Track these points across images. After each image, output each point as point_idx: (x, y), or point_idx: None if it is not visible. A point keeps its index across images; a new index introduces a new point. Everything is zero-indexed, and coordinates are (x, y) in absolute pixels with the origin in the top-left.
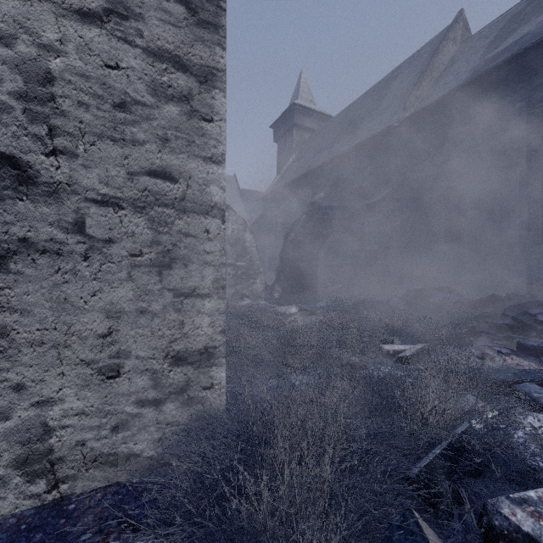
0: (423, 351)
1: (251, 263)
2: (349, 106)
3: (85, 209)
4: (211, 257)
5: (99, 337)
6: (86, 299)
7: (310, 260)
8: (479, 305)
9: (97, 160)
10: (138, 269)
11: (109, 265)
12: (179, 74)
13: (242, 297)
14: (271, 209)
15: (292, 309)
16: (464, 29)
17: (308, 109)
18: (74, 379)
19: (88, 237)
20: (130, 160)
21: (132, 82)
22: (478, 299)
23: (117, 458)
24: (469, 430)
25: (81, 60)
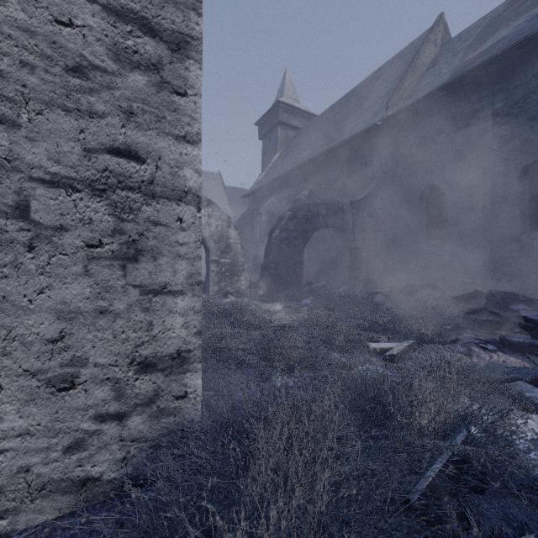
0: (410, 349)
1: (235, 260)
2: (333, 105)
3: (29, 191)
4: (185, 249)
5: (48, 342)
6: (30, 297)
7: (295, 256)
8: (462, 301)
9: (44, 133)
10: (97, 262)
11: (60, 258)
12: (147, 38)
13: (226, 294)
14: (256, 206)
15: (276, 306)
16: (444, 32)
17: (293, 107)
18: (15, 393)
19: (34, 223)
20: (86, 135)
21: (89, 43)
22: (461, 295)
23: (71, 484)
24: (469, 439)
25: (23, 12)
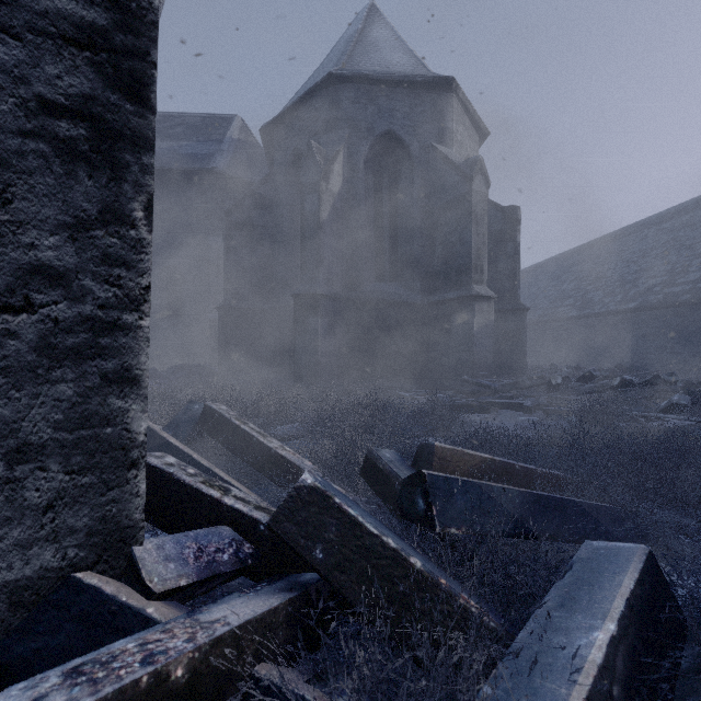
0: None
1: None
2: None
3: None
4: None
5: None
6: None
7: None
8: None
9: None
10: None
11: None
12: None
13: None
14: None
15: None
16: None
17: None
18: None
19: None
20: None
21: None
22: None
23: None
24: None
25: None
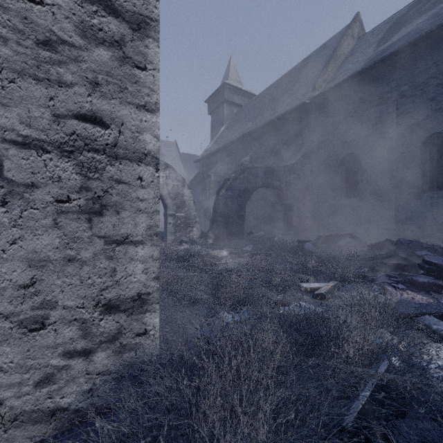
0: (335, 288)
1: (189, 214)
2: (270, 86)
3: (2, 151)
4: (145, 204)
5: (20, 287)
6: (4, 247)
7: (238, 211)
8: (376, 248)
9: (17, 99)
10: (65, 215)
11: (31, 212)
12: (110, 18)
13: (181, 243)
14: (206, 169)
15: (223, 252)
16: (360, 28)
17: (236, 88)
18: None
19: (7, 180)
20: (56, 102)
21: (58, 20)
22: (375, 243)
23: (41, 414)
24: (391, 368)
25: None
